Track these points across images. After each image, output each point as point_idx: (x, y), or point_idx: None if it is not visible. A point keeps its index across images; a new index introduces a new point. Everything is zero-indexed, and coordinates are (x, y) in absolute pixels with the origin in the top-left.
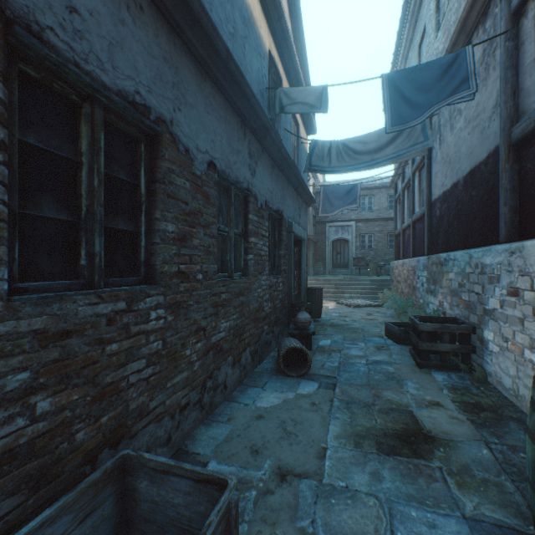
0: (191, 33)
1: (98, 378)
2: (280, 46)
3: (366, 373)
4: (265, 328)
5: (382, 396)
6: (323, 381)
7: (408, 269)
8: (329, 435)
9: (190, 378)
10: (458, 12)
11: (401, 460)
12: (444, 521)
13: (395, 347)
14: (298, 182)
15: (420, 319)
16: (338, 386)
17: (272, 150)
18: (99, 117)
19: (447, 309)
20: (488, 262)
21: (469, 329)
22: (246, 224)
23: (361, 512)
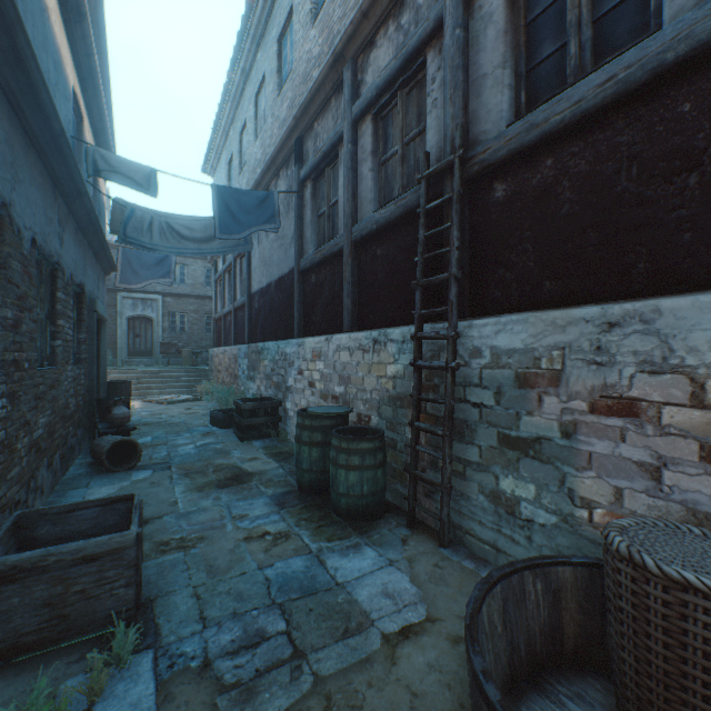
0: (30, 114)
1: None
2: (85, 81)
3: (198, 453)
4: (71, 429)
5: (215, 463)
6: (157, 467)
7: (230, 357)
8: (177, 493)
9: (21, 474)
10: (272, 141)
11: (233, 488)
12: (258, 500)
13: (222, 431)
14: (101, 247)
15: (243, 402)
16: (174, 467)
17: (80, 214)
18: None
19: (264, 392)
20: (289, 351)
21: (278, 403)
22: (53, 303)
23: (211, 513)
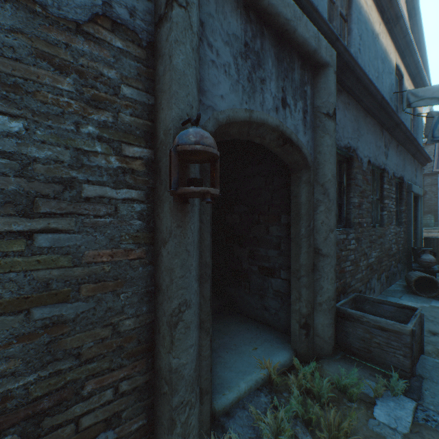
0: (365, 100)
1: (340, 264)
2: (402, 53)
3: None
4: (392, 262)
5: None
6: None
7: None
8: None
9: (361, 278)
10: None
11: None
12: None
13: None
14: (415, 150)
15: None
16: None
17: (398, 136)
18: (337, 159)
19: None
20: None
21: None
22: (381, 191)
23: None
